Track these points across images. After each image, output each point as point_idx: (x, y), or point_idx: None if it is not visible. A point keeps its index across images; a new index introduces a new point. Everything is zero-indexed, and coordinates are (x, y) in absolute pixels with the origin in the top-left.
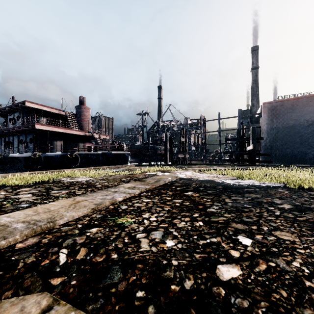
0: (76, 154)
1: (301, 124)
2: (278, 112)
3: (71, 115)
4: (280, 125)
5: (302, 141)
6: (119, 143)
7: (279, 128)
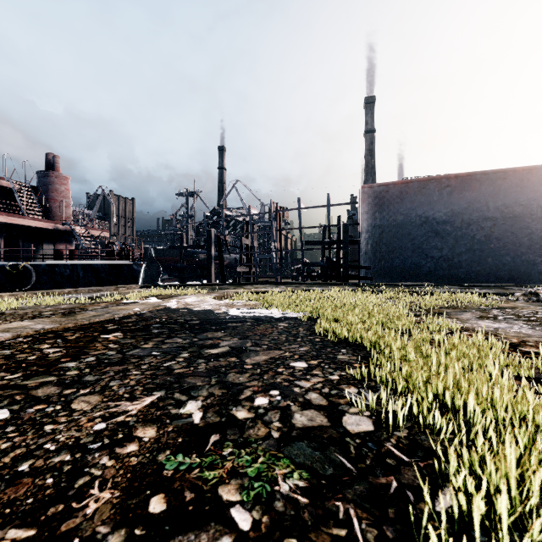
0: (27, 266)
1: (413, 222)
2: (382, 202)
3: (27, 189)
4: (385, 222)
5: (415, 246)
6: (122, 246)
7: (385, 226)
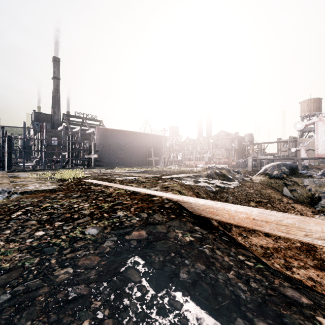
0: None
1: (114, 144)
2: (104, 135)
3: None
4: (105, 143)
5: (114, 153)
6: None
7: (105, 145)
